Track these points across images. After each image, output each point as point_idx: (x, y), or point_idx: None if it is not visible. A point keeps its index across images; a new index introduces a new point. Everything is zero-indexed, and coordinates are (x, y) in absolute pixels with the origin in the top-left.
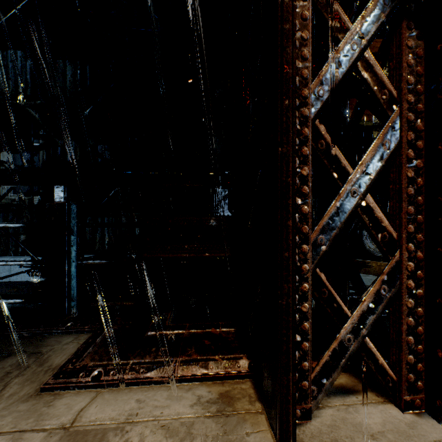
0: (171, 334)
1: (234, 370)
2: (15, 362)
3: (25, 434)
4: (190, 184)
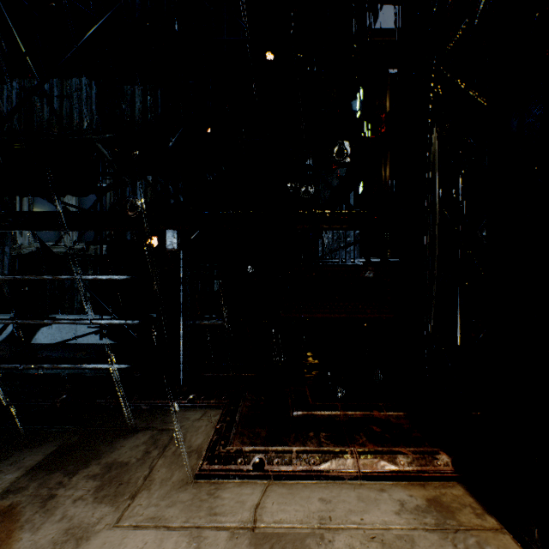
0: (323, 416)
1: (434, 469)
2: (148, 439)
3: (204, 532)
4: (329, 225)
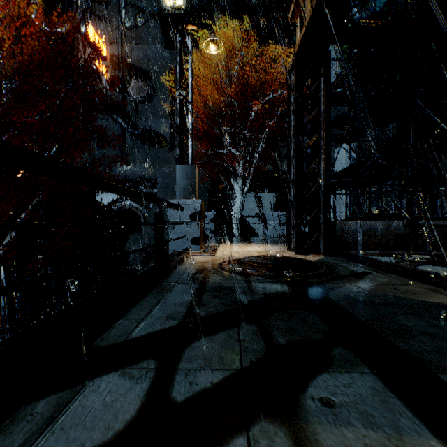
0: None
1: None
2: None
3: (283, 247)
4: None
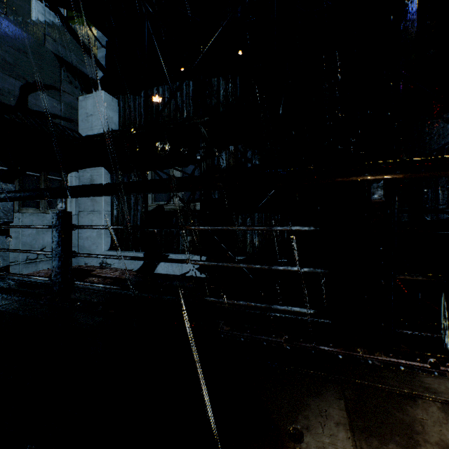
0: None
1: None
2: (444, 415)
3: None
4: None
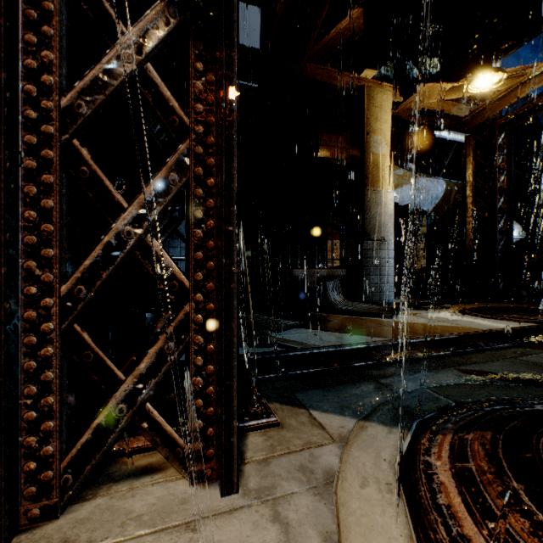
0: None
1: None
2: None
3: None
4: None
